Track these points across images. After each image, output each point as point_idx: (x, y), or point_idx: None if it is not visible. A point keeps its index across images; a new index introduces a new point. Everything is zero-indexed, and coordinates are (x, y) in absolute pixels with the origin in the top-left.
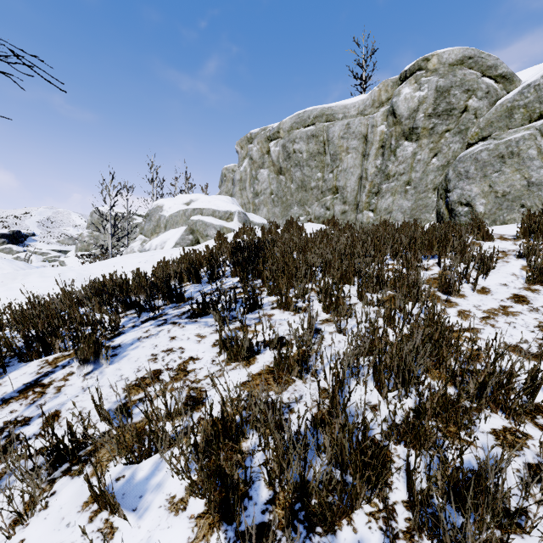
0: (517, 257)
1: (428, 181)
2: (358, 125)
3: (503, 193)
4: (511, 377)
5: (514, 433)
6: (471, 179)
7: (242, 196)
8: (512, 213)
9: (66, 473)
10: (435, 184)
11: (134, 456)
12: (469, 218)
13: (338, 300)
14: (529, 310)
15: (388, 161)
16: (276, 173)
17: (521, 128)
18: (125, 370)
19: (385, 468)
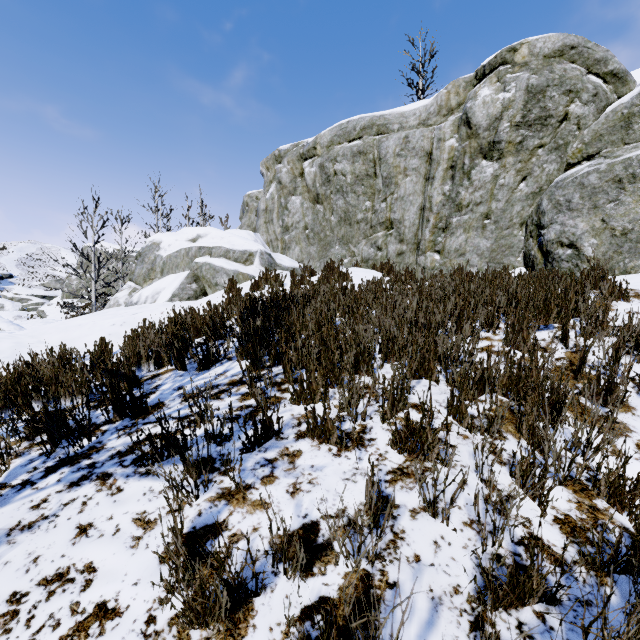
0: None
1: (513, 214)
2: (420, 139)
3: (623, 231)
4: None
5: None
6: (575, 211)
7: (268, 231)
8: (636, 258)
9: None
10: (523, 218)
11: None
12: (574, 264)
13: (424, 433)
14: None
15: (459, 186)
16: (311, 201)
17: None
18: None
19: None
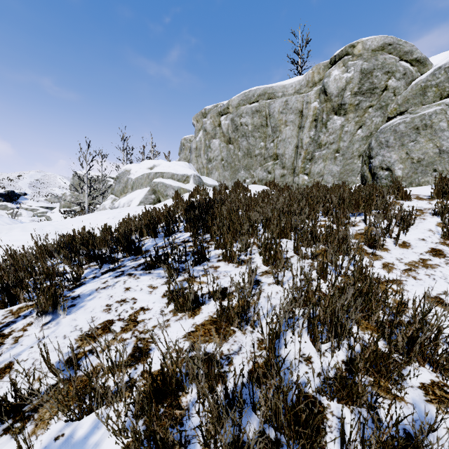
0: (432, 215)
1: (353, 150)
2: (295, 102)
3: (418, 160)
4: (438, 333)
5: (442, 388)
6: (390, 147)
7: (197, 162)
8: (425, 176)
9: (7, 431)
10: (360, 152)
11: (74, 413)
12: (389, 181)
13: (277, 254)
14: (446, 263)
15: (320, 132)
16: (226, 142)
17: (433, 104)
18: (80, 320)
19: (319, 437)
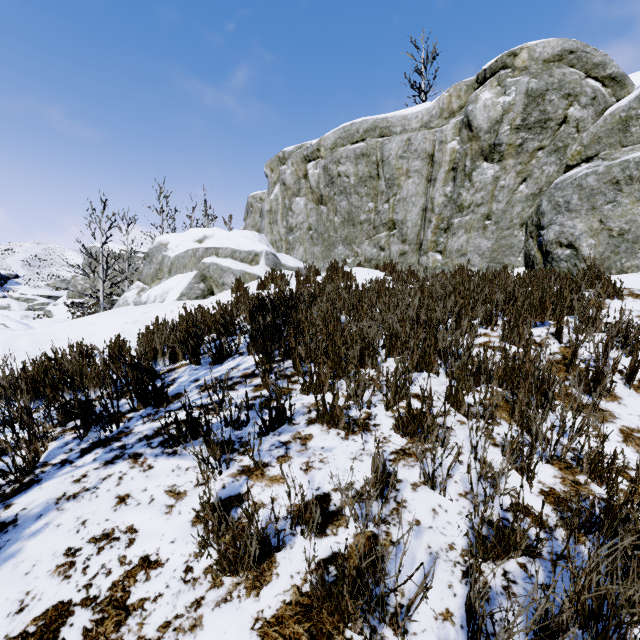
0: None
1: (513, 215)
2: (422, 141)
3: (620, 232)
4: None
5: None
6: (574, 212)
7: (272, 231)
8: (633, 258)
9: None
10: (523, 218)
11: None
12: (572, 264)
13: (424, 417)
14: None
15: (461, 188)
16: (315, 202)
17: None
18: None
19: None
